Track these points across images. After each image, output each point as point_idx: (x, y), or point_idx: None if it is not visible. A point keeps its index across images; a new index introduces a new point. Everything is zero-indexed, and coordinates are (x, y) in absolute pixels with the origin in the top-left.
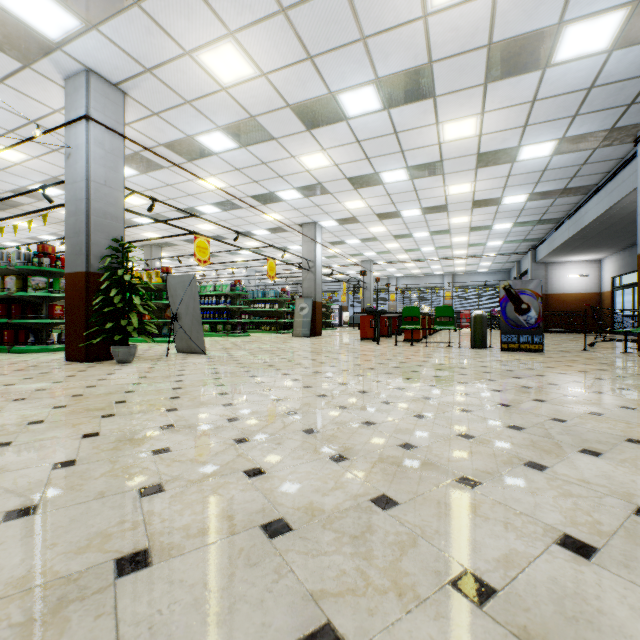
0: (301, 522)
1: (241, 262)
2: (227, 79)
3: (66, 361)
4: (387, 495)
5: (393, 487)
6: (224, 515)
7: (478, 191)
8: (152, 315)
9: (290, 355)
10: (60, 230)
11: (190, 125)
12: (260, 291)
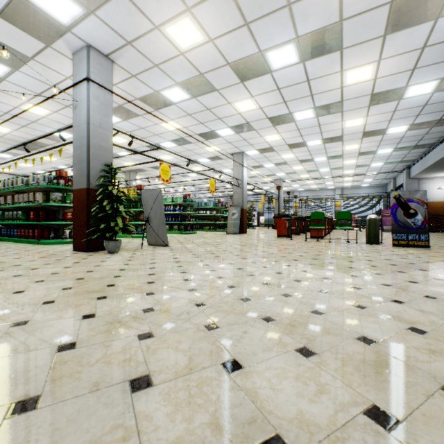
0: (301, 443)
1: (189, 182)
2: (184, 46)
3: (74, 251)
4: (379, 406)
5: (379, 395)
6: (216, 425)
7: (368, 124)
8: (132, 219)
9: (229, 248)
10: (71, 162)
11: (157, 83)
12: (203, 202)
